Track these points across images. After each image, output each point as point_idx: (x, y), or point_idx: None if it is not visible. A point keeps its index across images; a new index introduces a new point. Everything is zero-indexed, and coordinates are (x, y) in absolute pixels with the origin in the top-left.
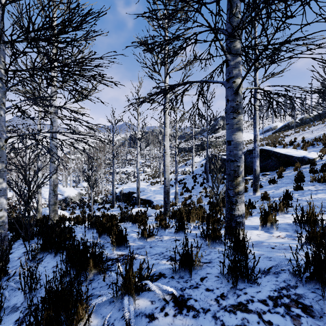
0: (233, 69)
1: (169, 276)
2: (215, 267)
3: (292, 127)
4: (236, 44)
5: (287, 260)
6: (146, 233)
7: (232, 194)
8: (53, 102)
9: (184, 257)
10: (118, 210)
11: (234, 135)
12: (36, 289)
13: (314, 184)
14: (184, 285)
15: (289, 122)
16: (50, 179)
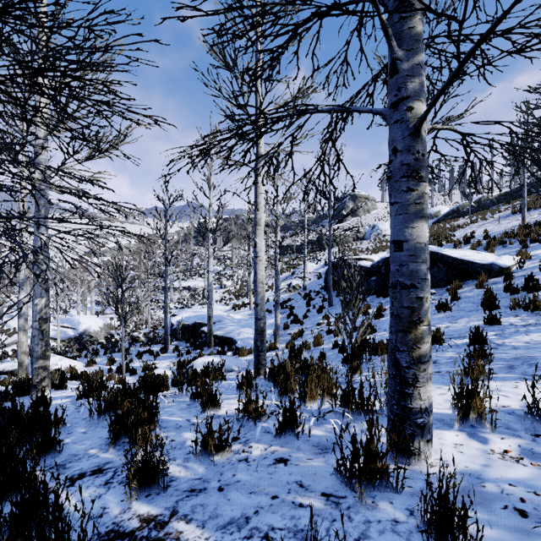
0: (408, 78)
1: None
2: None
3: (464, 213)
4: (414, 24)
5: None
6: (214, 443)
7: (406, 361)
8: (39, 159)
9: None
10: (175, 356)
11: (409, 229)
12: None
13: (518, 313)
14: None
15: (459, 205)
16: (33, 308)
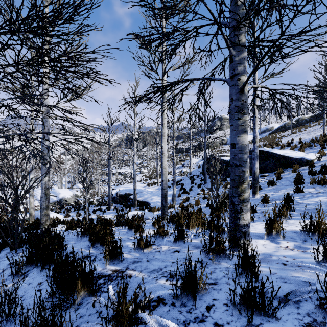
0: (238, 65)
1: (169, 303)
2: (222, 290)
3: (288, 128)
4: (241, 38)
5: (305, 282)
6: (143, 243)
7: (237, 201)
8: (45, 101)
9: (186, 281)
10: (115, 212)
11: (238, 138)
12: (16, 314)
13: (314, 186)
14: (188, 317)
15: (285, 123)
16: (41, 182)
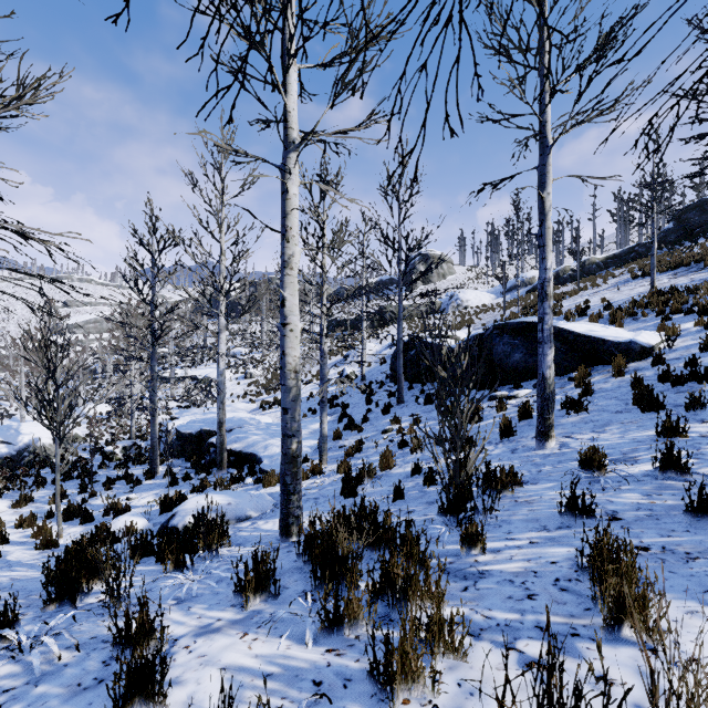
0: None
1: None
2: None
3: (565, 280)
4: None
5: None
6: None
7: None
8: None
9: None
10: (166, 484)
11: None
12: None
13: (701, 416)
14: None
15: (559, 270)
16: None
